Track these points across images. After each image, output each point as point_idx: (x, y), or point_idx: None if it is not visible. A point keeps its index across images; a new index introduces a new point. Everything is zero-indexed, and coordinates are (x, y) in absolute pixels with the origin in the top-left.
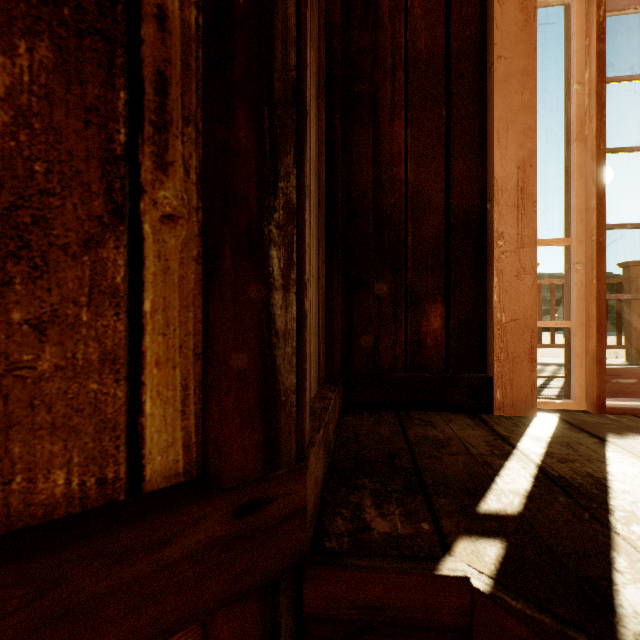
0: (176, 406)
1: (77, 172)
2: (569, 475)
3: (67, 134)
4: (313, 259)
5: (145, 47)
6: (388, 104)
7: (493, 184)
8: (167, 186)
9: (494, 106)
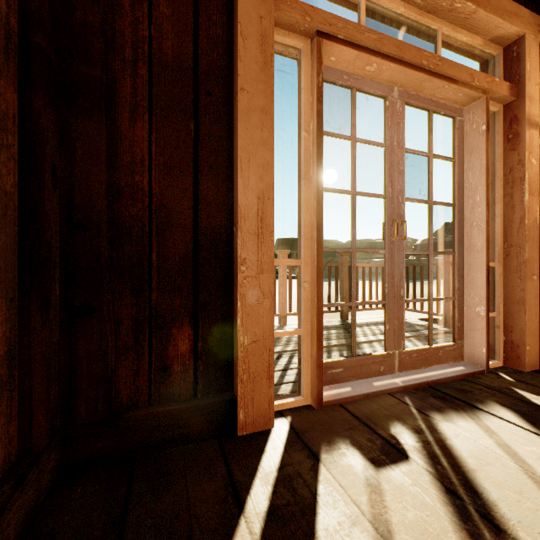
0: None
1: None
2: None
3: None
4: None
5: None
6: (128, 100)
7: (237, 210)
8: None
9: (238, 135)
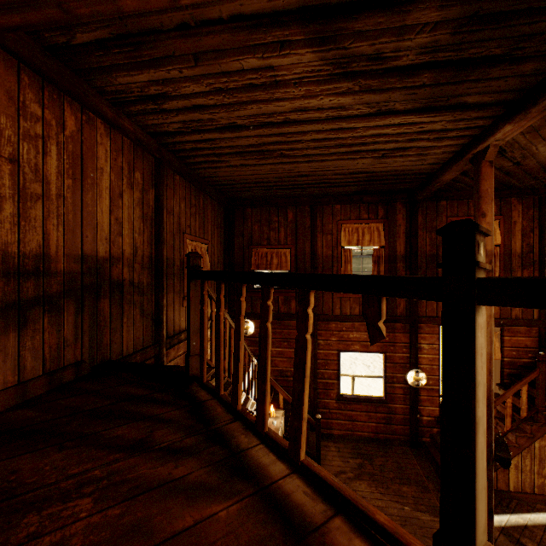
0: (536, 314)
1: None
2: None
3: None
4: None
5: None
6: None
7: None
8: None
9: None
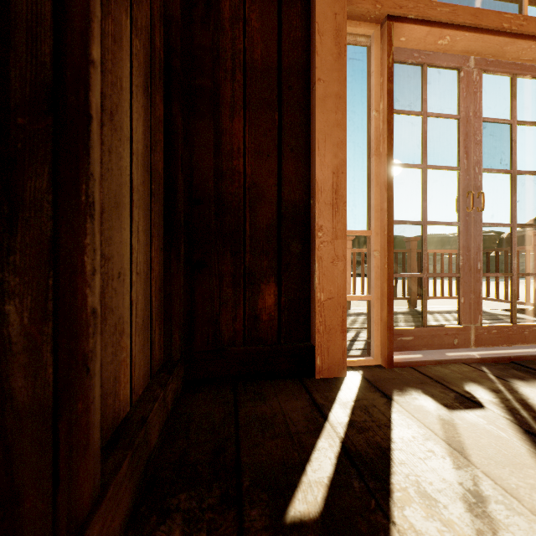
0: None
1: None
2: (364, 449)
3: None
4: (139, 254)
5: None
6: (229, 101)
7: (315, 184)
8: None
9: (315, 119)
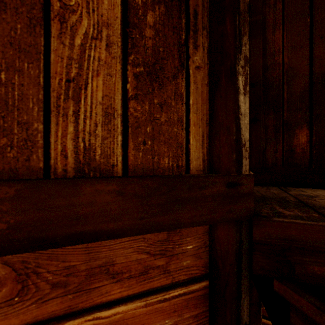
0: (200, 143)
1: (171, 51)
2: None
3: (168, 37)
4: None
5: (190, 1)
6: (271, 24)
7: None
8: (197, 55)
9: None
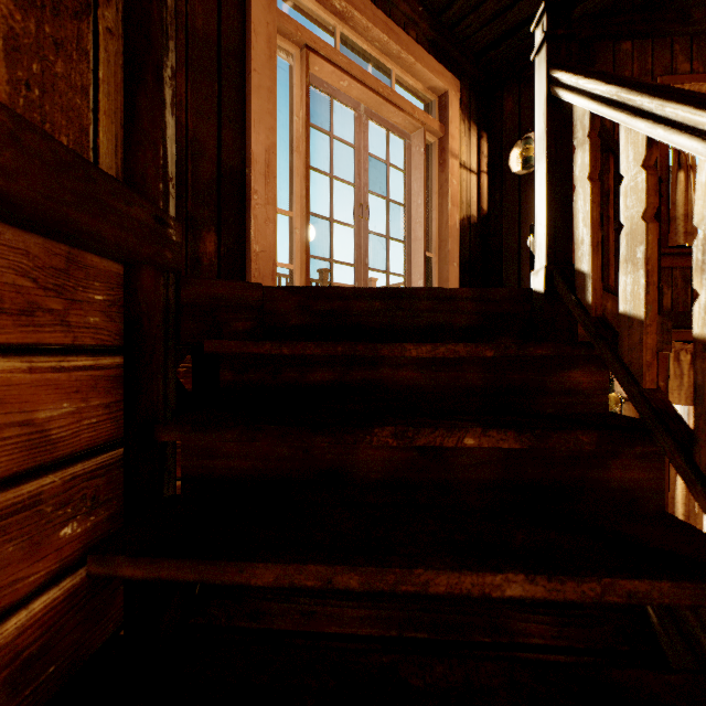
0: (113, 147)
1: None
2: None
3: None
4: None
5: None
6: None
7: (251, 155)
8: (109, 11)
9: (252, 102)
